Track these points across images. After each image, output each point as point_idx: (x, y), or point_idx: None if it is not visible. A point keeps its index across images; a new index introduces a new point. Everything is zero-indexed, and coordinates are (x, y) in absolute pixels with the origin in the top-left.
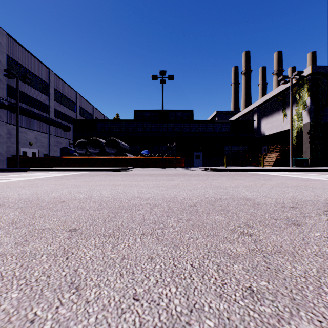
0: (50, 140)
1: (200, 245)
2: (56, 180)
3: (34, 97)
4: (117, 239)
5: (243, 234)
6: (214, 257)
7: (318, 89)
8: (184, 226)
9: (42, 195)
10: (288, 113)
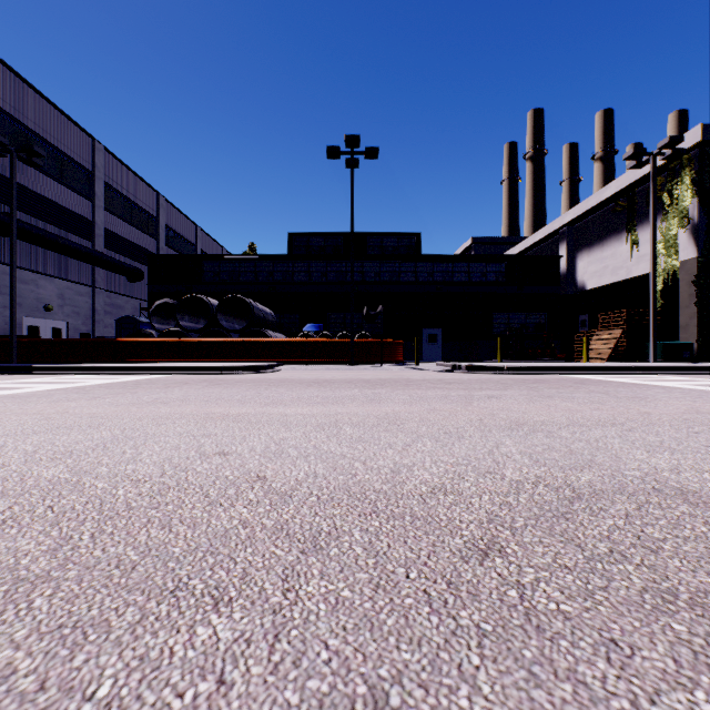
0: (95, 301)
1: None
2: (58, 400)
3: (56, 201)
4: None
5: None
6: None
7: None
8: None
9: None
10: (642, 237)
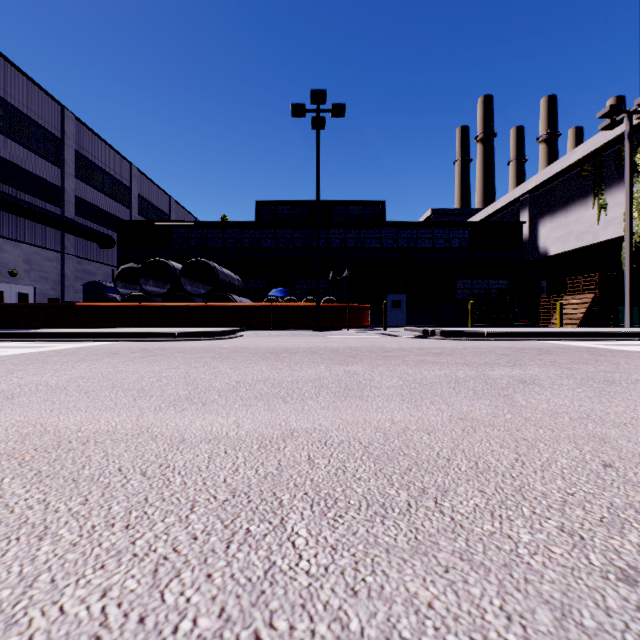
0: (65, 267)
1: None
2: None
3: (22, 165)
4: None
5: None
6: None
7: None
8: None
9: None
10: (610, 200)
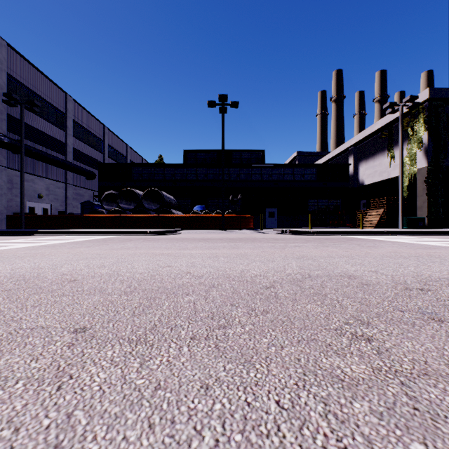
0: (67, 192)
1: (289, 359)
2: (71, 247)
3: (44, 131)
4: (150, 348)
5: (357, 338)
6: (316, 385)
7: (438, 121)
8: (259, 322)
9: (46, 269)
10: (396, 153)
